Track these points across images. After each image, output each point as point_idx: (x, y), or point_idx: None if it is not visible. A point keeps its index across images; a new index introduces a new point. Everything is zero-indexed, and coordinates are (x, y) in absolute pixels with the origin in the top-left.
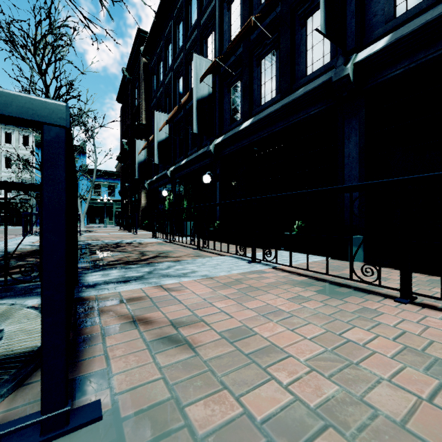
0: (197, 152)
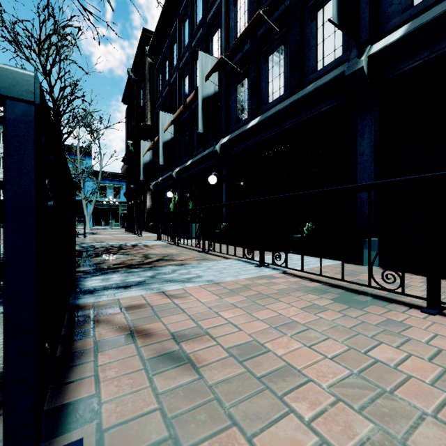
0: (203, 153)
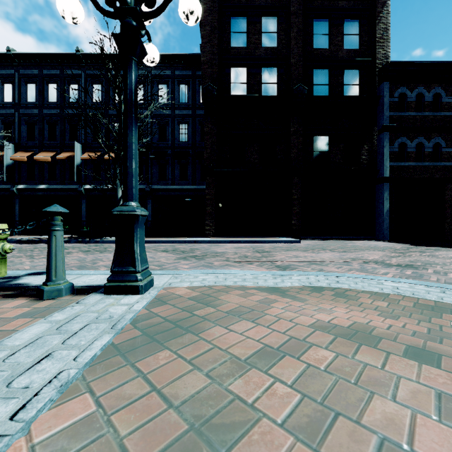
0: None
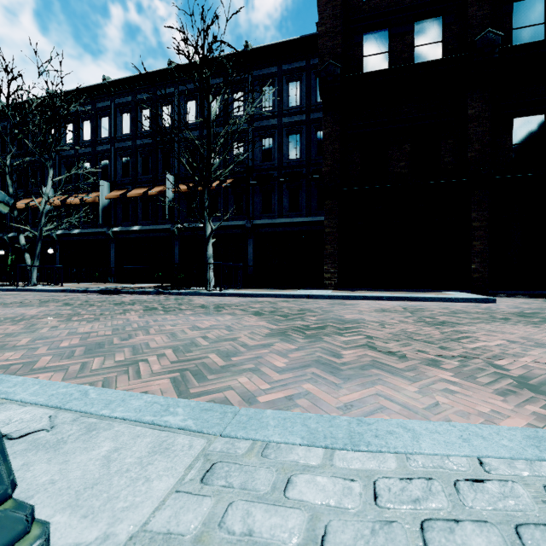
0: None
